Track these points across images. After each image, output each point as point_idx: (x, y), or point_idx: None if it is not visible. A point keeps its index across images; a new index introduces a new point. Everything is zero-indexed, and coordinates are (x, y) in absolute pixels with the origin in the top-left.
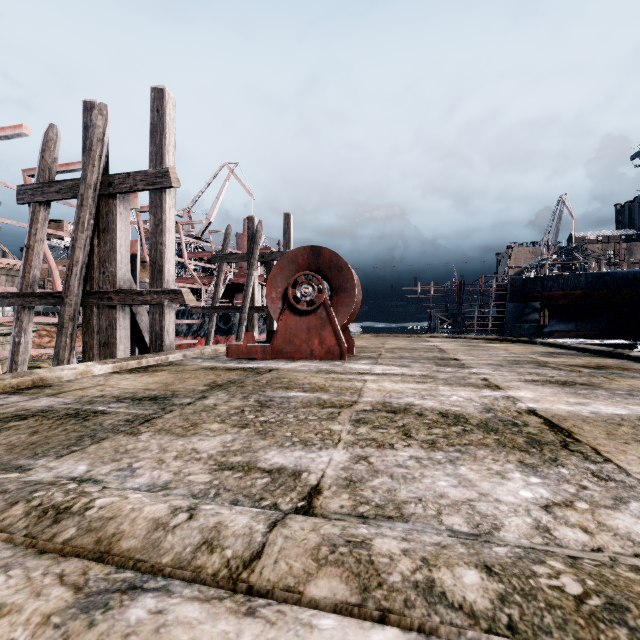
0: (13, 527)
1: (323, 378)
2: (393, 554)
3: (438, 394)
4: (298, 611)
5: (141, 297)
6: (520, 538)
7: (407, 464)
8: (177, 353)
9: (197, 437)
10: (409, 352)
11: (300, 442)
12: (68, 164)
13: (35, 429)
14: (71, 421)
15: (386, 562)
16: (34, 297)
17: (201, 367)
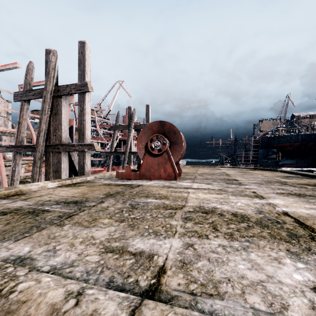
0: None
1: (166, 191)
2: None
3: (229, 201)
4: None
5: (73, 147)
6: None
7: (217, 250)
8: (91, 176)
9: (95, 228)
10: (210, 175)
11: (153, 233)
12: (40, 82)
13: (9, 221)
14: (29, 216)
15: None
16: (22, 147)
17: (103, 184)
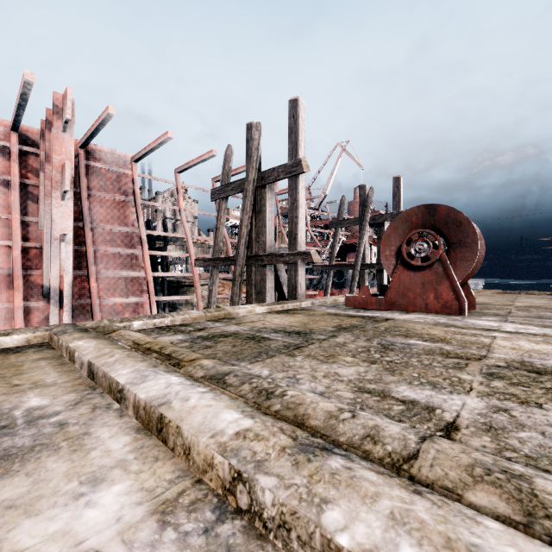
0: (246, 396)
1: (442, 330)
2: None
3: None
4: (460, 507)
5: (282, 258)
6: None
7: None
8: (307, 301)
9: (336, 365)
10: (551, 312)
11: (428, 383)
12: (235, 169)
13: (234, 344)
14: (251, 342)
15: None
16: (219, 260)
17: (326, 313)
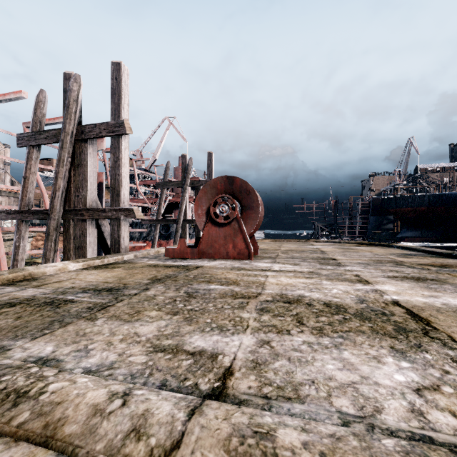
0: None
1: (235, 274)
2: (295, 447)
3: (322, 287)
4: None
5: (104, 213)
6: (399, 421)
7: (301, 348)
8: (130, 254)
9: (139, 322)
10: (299, 253)
11: (217, 328)
12: (54, 118)
13: (19, 315)
14: (47, 308)
15: (289, 456)
16: (29, 213)
17: (147, 265)
